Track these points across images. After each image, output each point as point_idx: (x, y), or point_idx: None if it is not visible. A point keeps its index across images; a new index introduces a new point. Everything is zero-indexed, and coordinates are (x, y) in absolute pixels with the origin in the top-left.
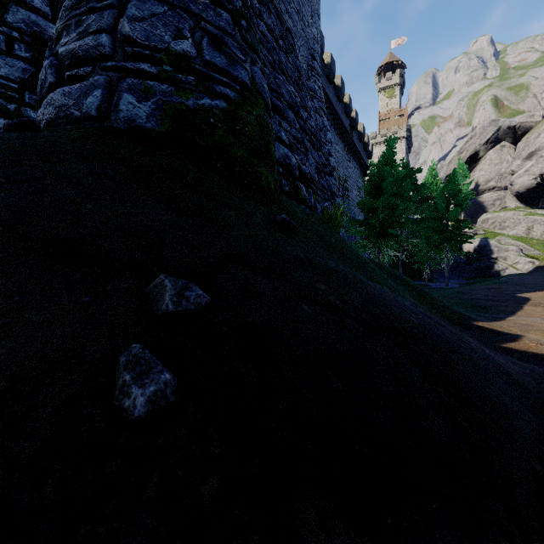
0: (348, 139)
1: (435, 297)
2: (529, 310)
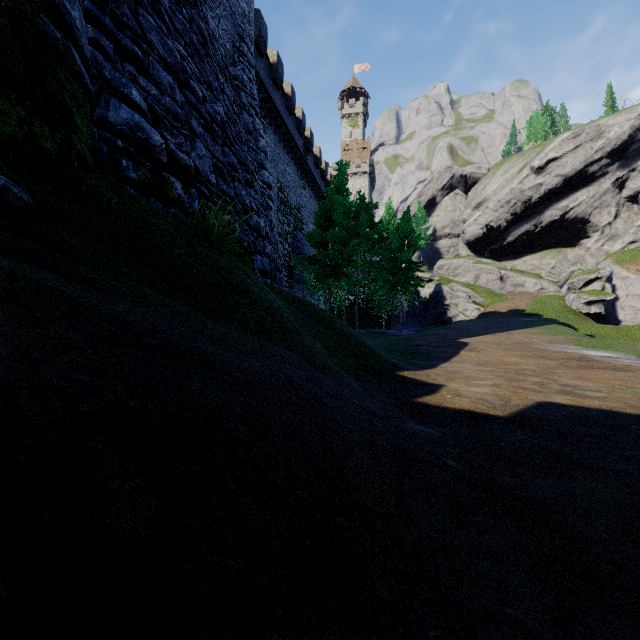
0: (301, 162)
1: (363, 343)
2: (464, 356)
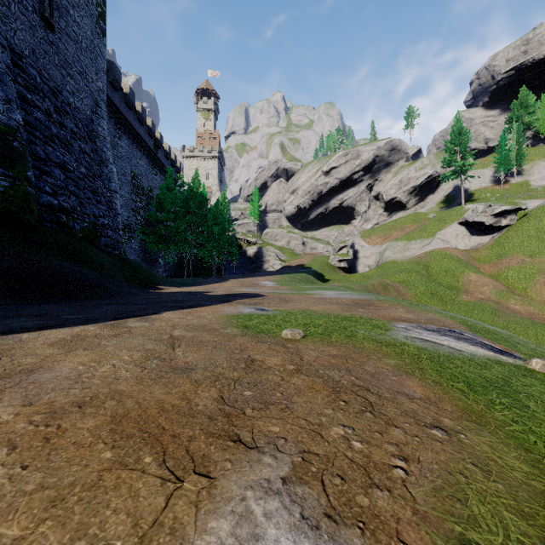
0: (152, 156)
1: (149, 277)
2: (211, 285)
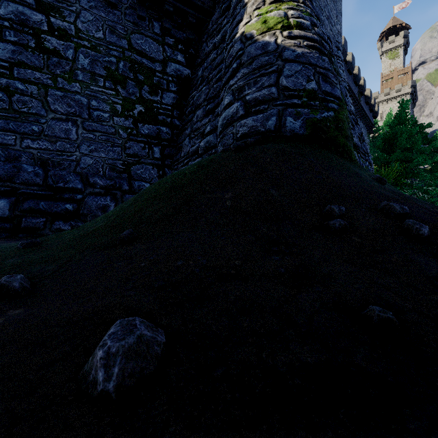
0: (356, 104)
1: None
2: None
